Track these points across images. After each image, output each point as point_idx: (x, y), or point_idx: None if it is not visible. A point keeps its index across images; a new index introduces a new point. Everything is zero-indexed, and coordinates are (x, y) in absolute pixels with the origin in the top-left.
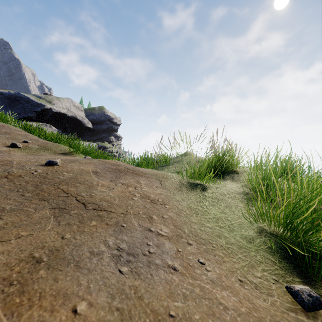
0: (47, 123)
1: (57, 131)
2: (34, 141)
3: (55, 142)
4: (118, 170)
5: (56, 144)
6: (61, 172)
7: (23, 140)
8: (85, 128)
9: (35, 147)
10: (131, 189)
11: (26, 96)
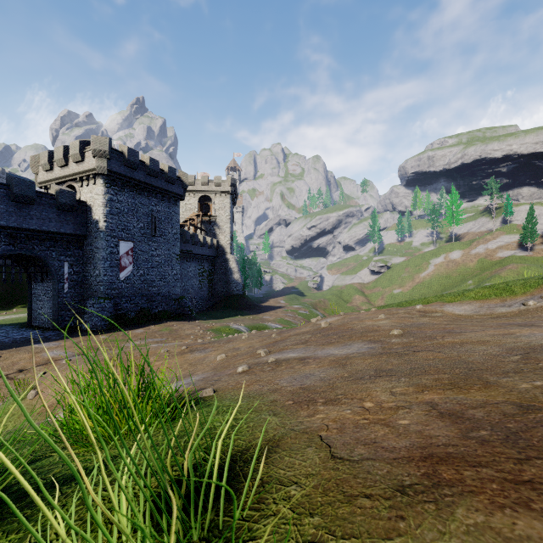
0: None
1: None
2: None
3: None
4: None
5: None
6: None
7: None
8: None
9: None
10: (366, 403)
11: None
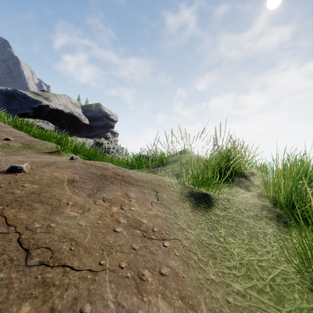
0: (44, 119)
1: (54, 127)
2: (19, 138)
3: (43, 139)
4: (104, 176)
5: (43, 142)
6: (22, 183)
7: (5, 137)
8: (82, 124)
9: (18, 145)
10: (114, 210)
11: (23, 93)
